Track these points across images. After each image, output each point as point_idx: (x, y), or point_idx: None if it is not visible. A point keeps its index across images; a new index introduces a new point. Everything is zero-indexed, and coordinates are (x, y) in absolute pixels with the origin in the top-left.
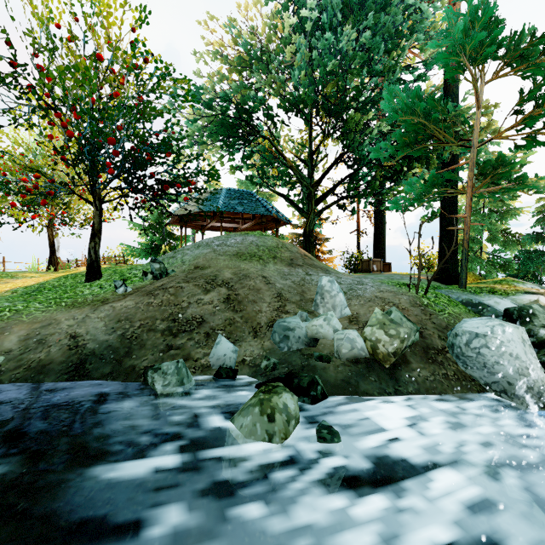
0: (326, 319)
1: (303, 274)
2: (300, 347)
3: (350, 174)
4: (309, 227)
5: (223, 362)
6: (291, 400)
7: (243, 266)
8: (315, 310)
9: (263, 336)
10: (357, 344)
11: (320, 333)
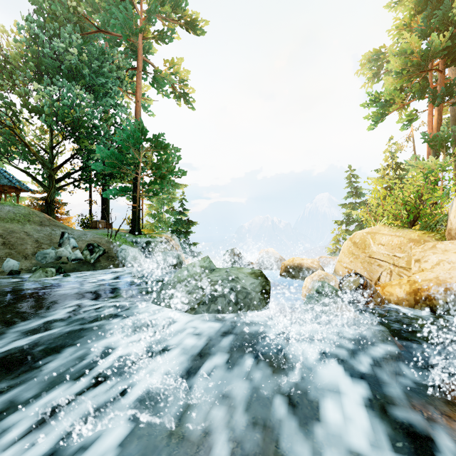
0: (66, 248)
1: (51, 230)
2: (52, 261)
3: (82, 168)
4: (50, 198)
5: (12, 268)
6: (53, 269)
7: (8, 226)
8: (59, 246)
9: (31, 259)
10: (79, 255)
11: (63, 254)
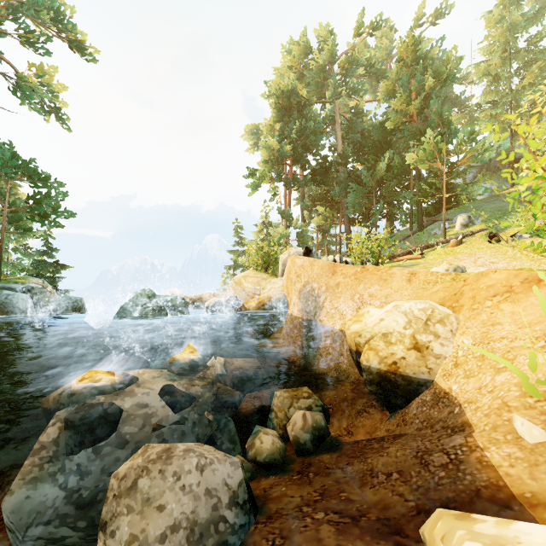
0: None
1: None
2: None
3: None
4: None
5: None
6: None
7: None
8: None
9: None
10: None
11: None
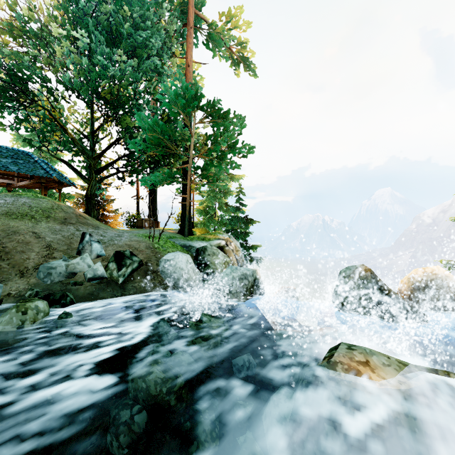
0: (82, 259)
1: (74, 230)
2: (61, 279)
3: (125, 155)
4: (91, 191)
5: None
6: (42, 303)
7: (12, 224)
8: (78, 255)
9: (30, 276)
10: (99, 271)
11: (77, 268)
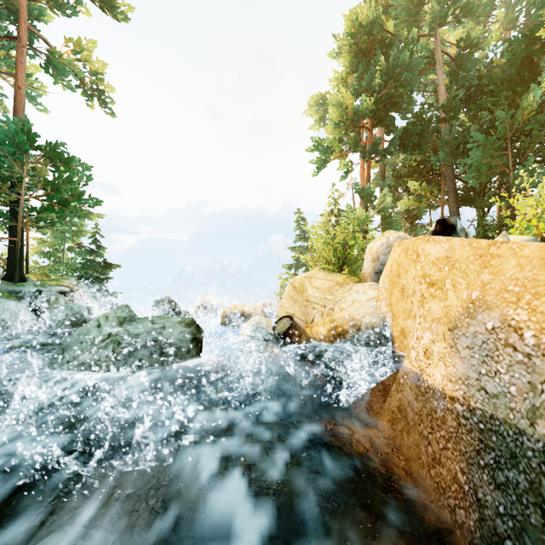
0: None
1: None
2: None
3: None
4: None
5: None
6: None
7: None
8: None
9: None
10: None
11: None
